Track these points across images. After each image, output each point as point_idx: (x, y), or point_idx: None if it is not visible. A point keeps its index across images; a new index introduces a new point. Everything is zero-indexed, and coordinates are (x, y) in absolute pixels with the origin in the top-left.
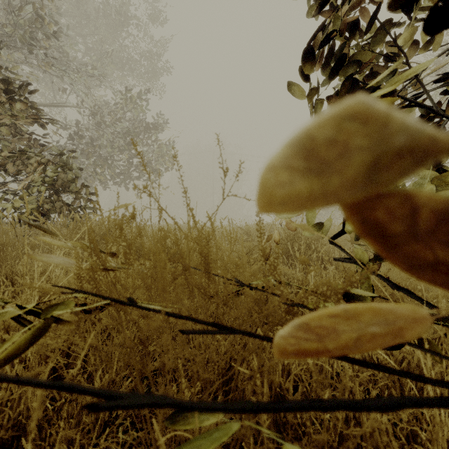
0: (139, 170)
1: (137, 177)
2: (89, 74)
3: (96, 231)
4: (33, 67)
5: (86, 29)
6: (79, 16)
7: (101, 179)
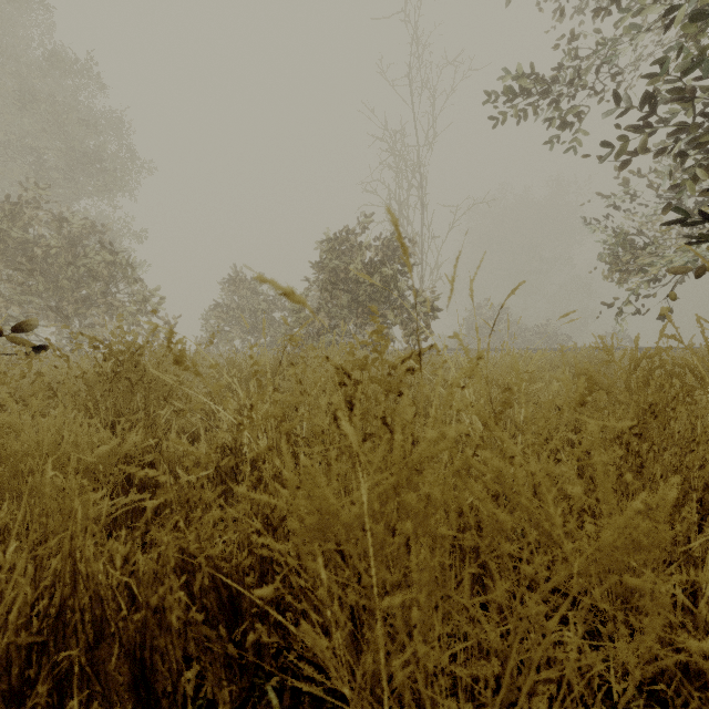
0: None
1: None
2: None
3: None
4: None
5: None
6: None
7: None
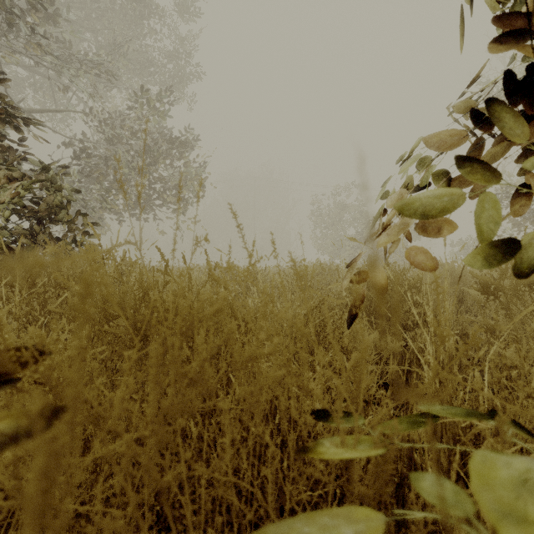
0: (161, 198)
1: (159, 207)
2: (95, 73)
3: (62, 273)
4: (28, 69)
5: (96, 23)
6: (86, 4)
7: (111, 208)
